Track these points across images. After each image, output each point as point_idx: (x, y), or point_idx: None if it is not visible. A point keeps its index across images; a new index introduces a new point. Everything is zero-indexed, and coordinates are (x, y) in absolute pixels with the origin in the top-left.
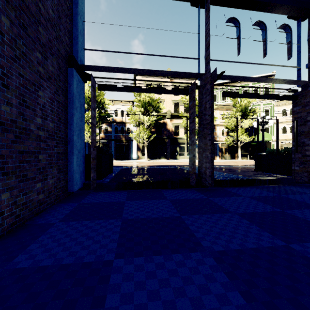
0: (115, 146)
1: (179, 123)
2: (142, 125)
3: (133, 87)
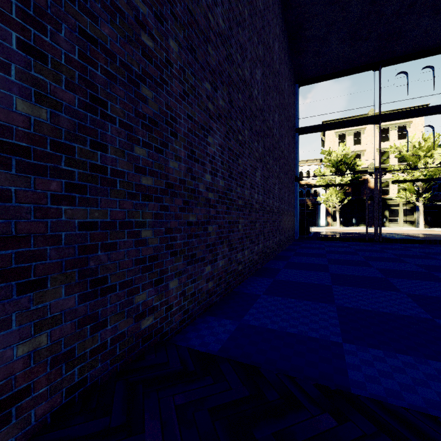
0: (300, 211)
1: (388, 178)
2: (332, 187)
3: (327, 184)
